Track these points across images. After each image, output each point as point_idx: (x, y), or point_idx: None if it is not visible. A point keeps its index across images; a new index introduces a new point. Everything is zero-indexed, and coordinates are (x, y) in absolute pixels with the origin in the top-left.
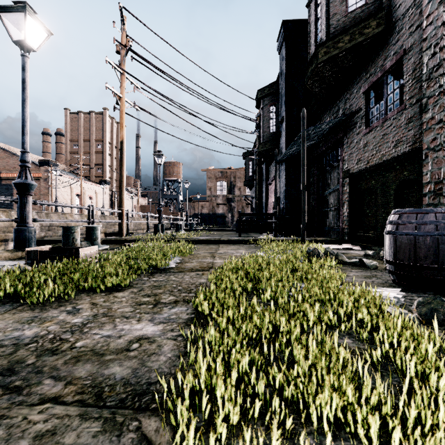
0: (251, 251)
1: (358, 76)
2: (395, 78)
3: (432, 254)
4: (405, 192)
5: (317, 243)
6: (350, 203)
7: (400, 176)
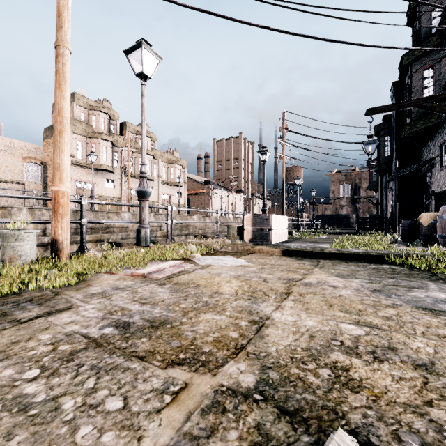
0: None
1: (437, 135)
2: None
3: (407, 232)
4: None
5: None
6: (434, 211)
7: None
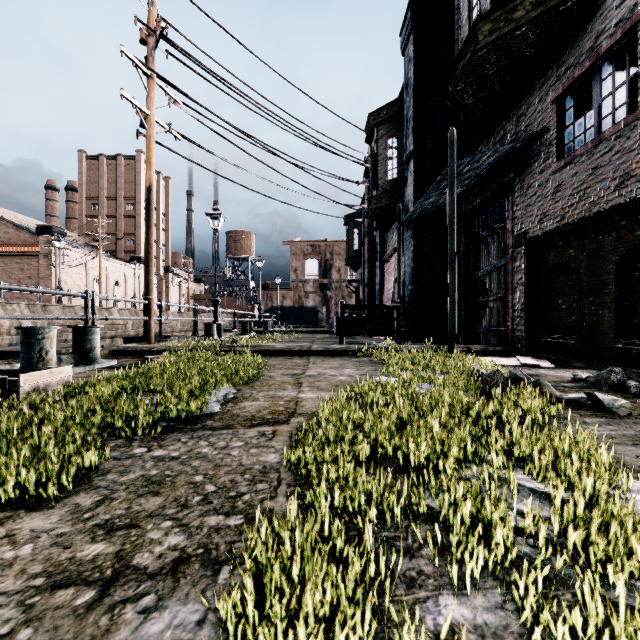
0: (366, 371)
1: (543, 75)
2: (617, 68)
3: None
4: (637, 267)
5: (478, 356)
6: (526, 288)
7: (629, 239)
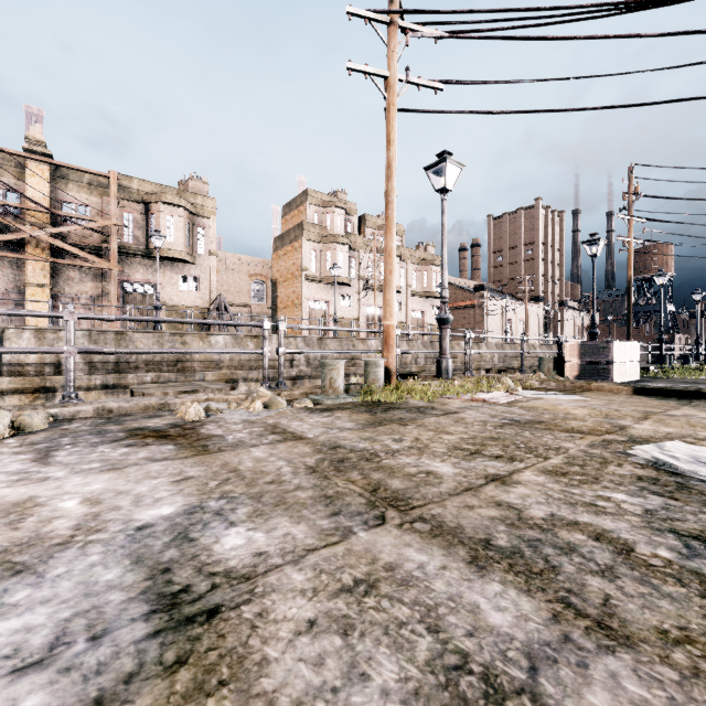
0: None
1: None
2: None
3: None
4: None
5: None
6: None
7: None
